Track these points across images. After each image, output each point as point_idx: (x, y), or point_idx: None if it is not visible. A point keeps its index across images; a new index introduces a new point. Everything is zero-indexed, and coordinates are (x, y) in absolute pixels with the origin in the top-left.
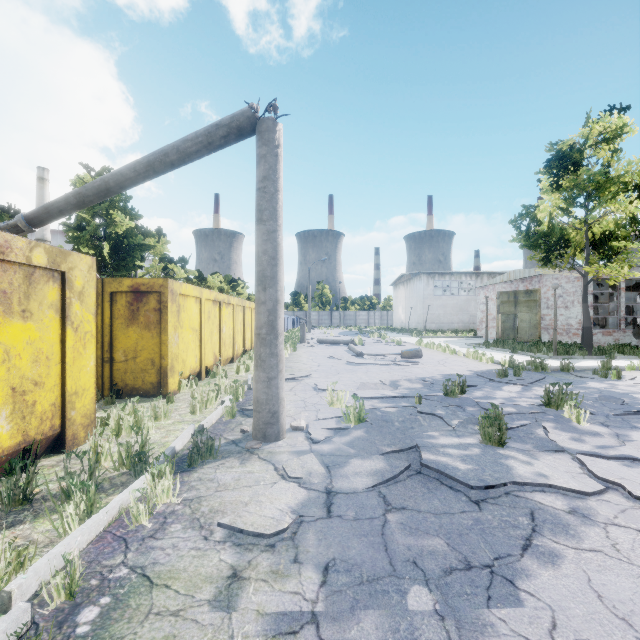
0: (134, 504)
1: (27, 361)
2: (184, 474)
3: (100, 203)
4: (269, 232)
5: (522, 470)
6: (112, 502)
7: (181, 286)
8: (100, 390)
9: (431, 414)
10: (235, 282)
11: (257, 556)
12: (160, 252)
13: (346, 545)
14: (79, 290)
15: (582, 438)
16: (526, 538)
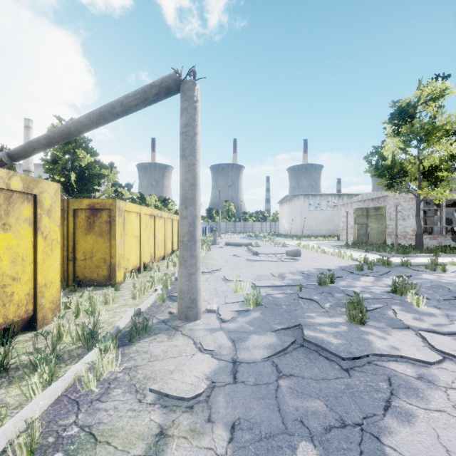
0: (85, 373)
1: (7, 262)
2: (125, 347)
3: (68, 144)
4: (190, 165)
5: (379, 344)
6: (68, 372)
7: (126, 204)
8: (66, 281)
9: (309, 299)
10: (166, 201)
11: (179, 416)
12: (112, 179)
13: (248, 406)
14: (47, 208)
15: (422, 318)
16: (386, 400)
